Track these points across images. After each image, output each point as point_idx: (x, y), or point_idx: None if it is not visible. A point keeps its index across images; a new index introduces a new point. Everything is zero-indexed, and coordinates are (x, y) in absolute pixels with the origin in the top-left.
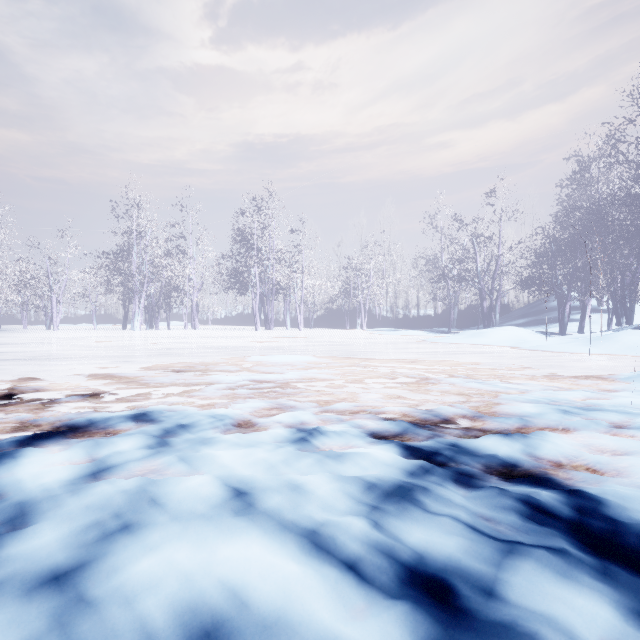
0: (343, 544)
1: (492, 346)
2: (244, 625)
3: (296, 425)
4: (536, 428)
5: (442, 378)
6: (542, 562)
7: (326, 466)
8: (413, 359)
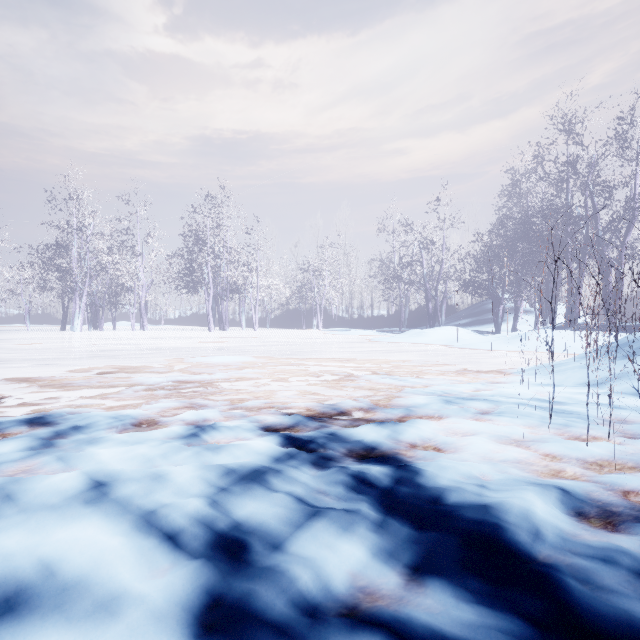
0: (173, 519)
1: (429, 345)
2: (46, 589)
3: (197, 422)
4: (416, 417)
5: (363, 375)
6: (333, 520)
7: (202, 457)
8: (349, 358)
